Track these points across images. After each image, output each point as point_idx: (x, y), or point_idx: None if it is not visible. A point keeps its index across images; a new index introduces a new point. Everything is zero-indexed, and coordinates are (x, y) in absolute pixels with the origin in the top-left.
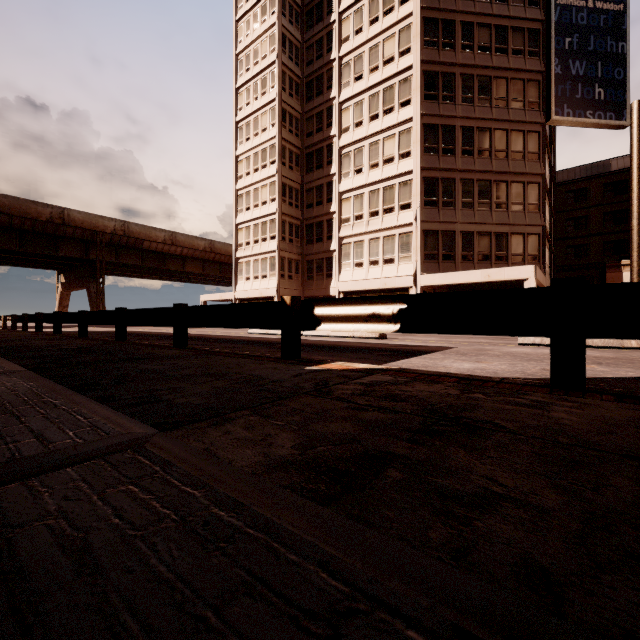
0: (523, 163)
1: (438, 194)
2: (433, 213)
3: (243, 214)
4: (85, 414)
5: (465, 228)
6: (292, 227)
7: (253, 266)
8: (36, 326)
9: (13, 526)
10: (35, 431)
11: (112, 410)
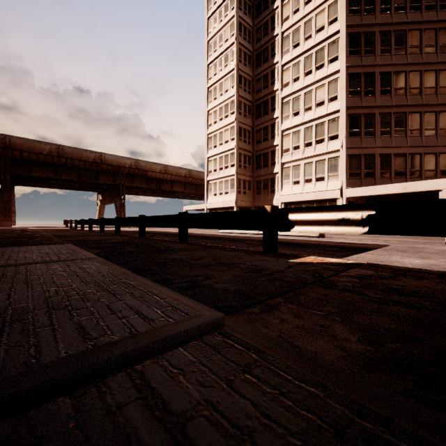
0: (435, 96)
1: (360, 126)
2: (356, 141)
3: (212, 150)
4: (158, 294)
5: (383, 151)
6: (246, 157)
7: (219, 186)
8: (89, 227)
9: (176, 415)
10: (133, 308)
11: (175, 292)
